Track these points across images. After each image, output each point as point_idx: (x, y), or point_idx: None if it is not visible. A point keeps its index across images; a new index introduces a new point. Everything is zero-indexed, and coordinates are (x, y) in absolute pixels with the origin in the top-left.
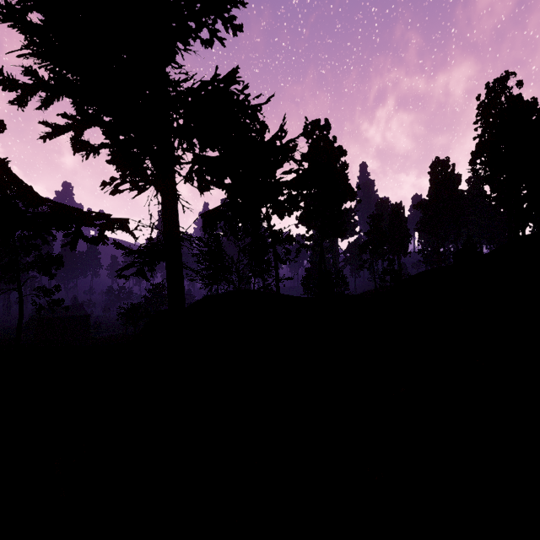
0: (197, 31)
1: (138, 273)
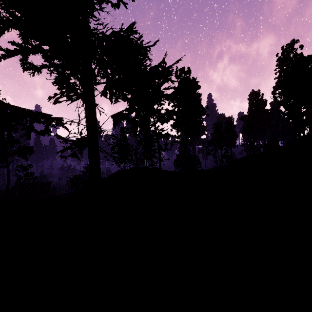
0: None
1: (73, 155)
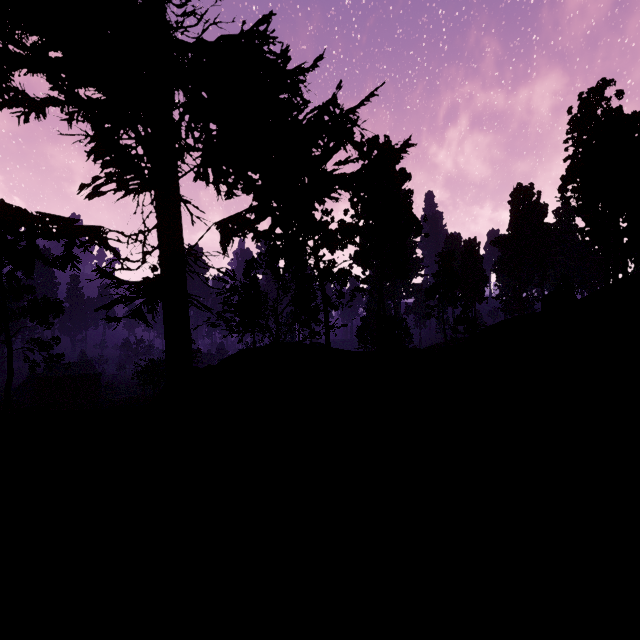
0: None
1: (135, 315)
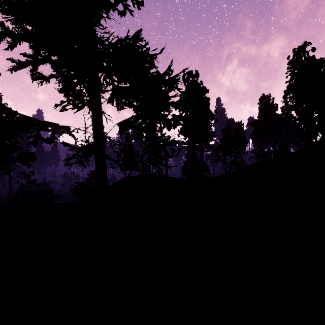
0: (115, 5)
1: (79, 162)
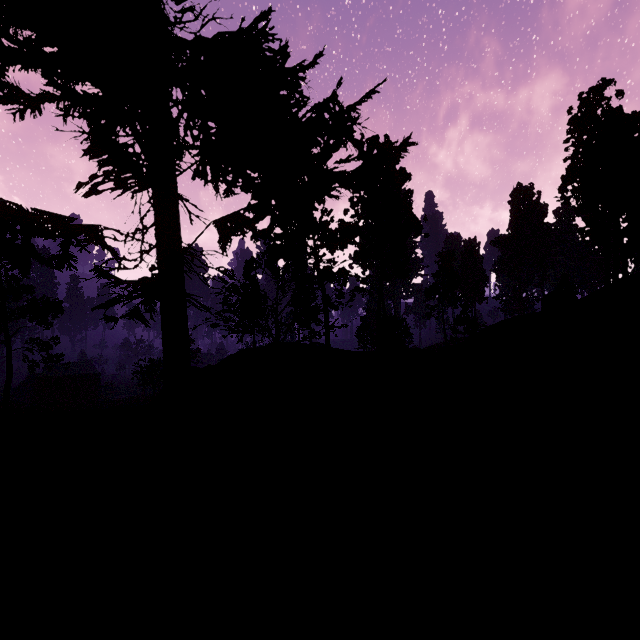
0: None
1: (133, 315)
